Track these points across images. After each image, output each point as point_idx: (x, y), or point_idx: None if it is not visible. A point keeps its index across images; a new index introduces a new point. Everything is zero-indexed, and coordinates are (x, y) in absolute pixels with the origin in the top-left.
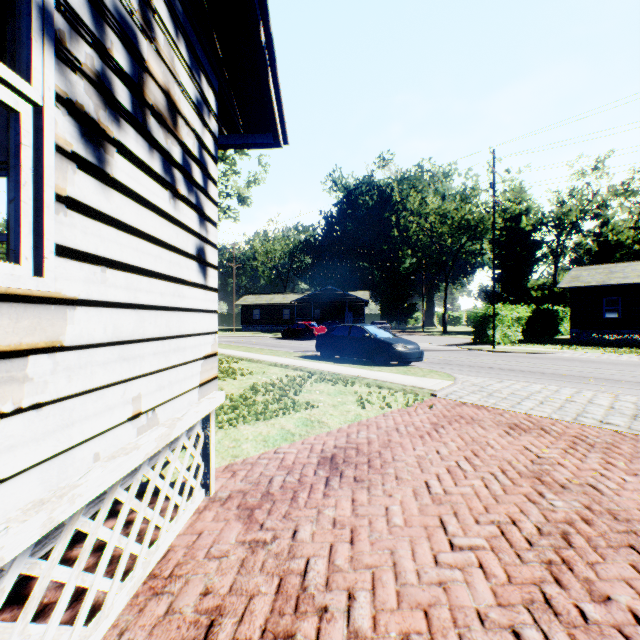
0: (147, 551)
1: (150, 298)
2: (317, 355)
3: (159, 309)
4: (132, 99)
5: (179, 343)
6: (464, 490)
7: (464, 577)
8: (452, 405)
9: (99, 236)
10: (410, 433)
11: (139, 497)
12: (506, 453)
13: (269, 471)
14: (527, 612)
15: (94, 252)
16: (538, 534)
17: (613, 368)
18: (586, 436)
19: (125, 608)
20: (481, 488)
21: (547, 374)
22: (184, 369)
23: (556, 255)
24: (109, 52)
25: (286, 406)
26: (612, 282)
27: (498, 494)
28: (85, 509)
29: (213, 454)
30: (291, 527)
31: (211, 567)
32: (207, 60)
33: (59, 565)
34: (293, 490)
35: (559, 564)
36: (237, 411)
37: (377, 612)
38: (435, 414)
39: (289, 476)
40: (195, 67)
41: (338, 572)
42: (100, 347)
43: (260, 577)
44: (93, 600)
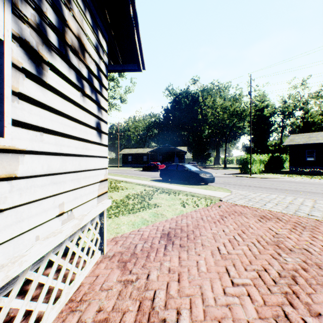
0: (68, 287)
1: (69, 150)
2: (160, 179)
3: (74, 156)
4: (59, 41)
5: (86, 174)
6: (238, 252)
7: (240, 301)
8: (230, 205)
9: (39, 115)
10: (209, 220)
11: (66, 255)
12: (259, 231)
13: (135, 241)
14: (275, 322)
15: (36, 124)
16: (279, 277)
17: (312, 186)
18: (301, 222)
19: (55, 319)
20: (247, 251)
21: (278, 189)
22: (89, 188)
23: (282, 128)
24: (45, 14)
25: (144, 206)
26: (311, 142)
27: (256, 254)
28: (31, 266)
29: (105, 232)
30: (146, 272)
31: (103, 295)
32: (102, 24)
33: (15, 299)
34: (147, 251)
35: (291, 294)
36: (119, 208)
37: (193, 322)
38: (221, 210)
39: (145, 244)
40: (95, 27)
41: (171, 298)
42: (39, 177)
43: (129, 301)
44: (38, 314)
